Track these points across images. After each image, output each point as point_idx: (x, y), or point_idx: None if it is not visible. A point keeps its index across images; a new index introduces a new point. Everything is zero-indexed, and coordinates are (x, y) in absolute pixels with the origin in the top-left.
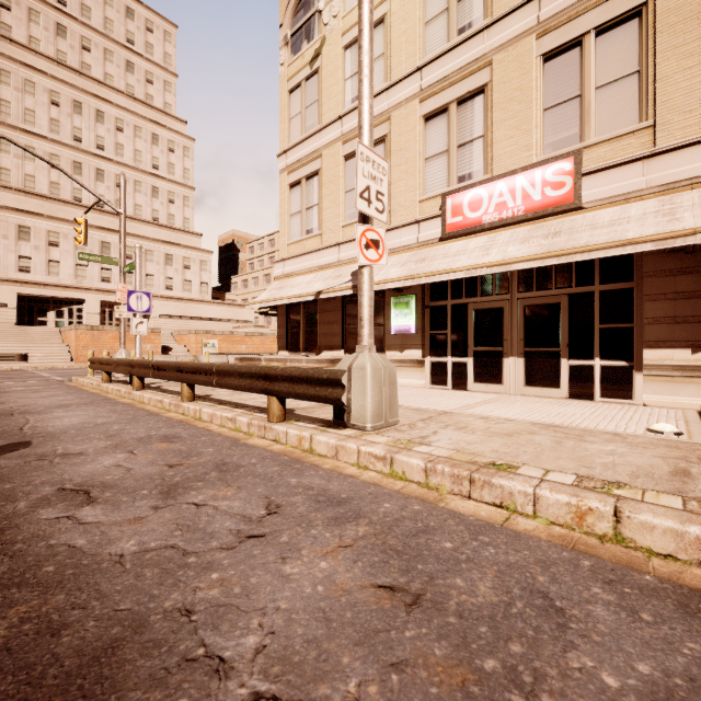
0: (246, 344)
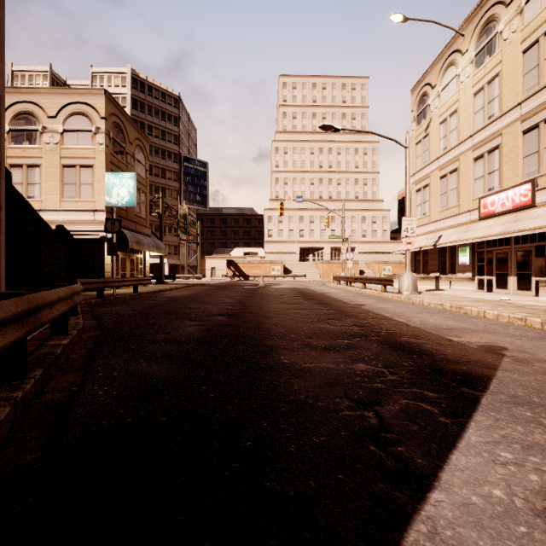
0: None
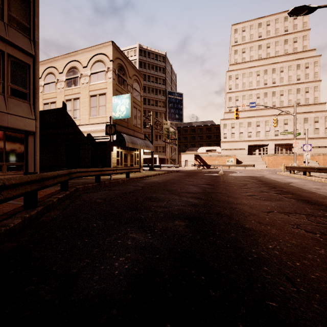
0: None
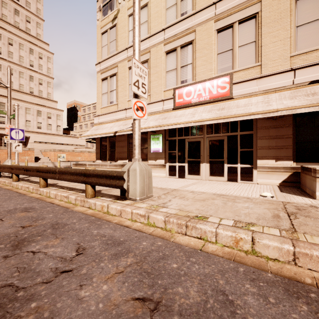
0: (81, 156)
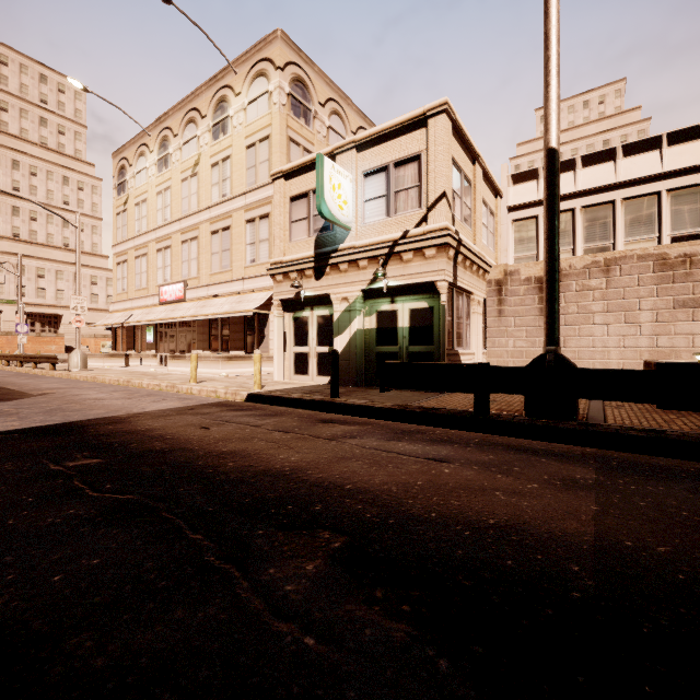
0: None
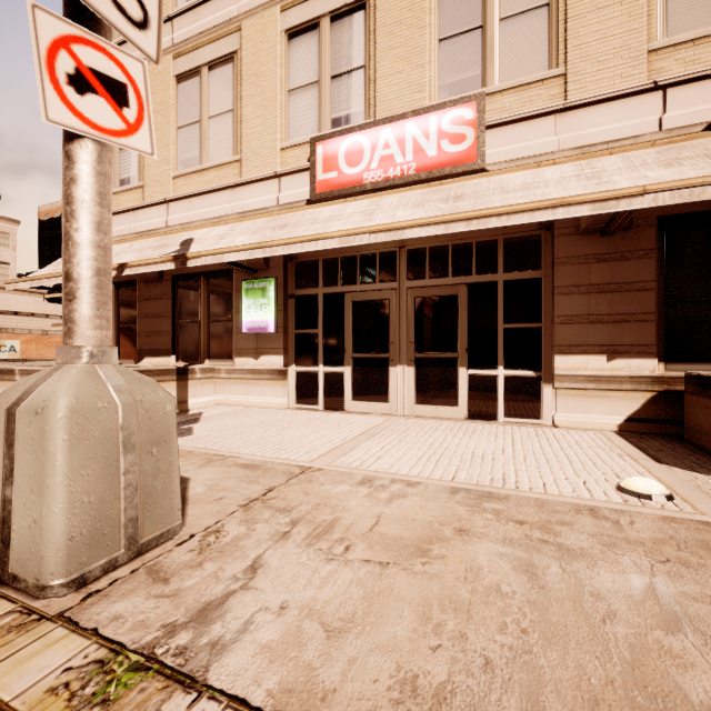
0: None
